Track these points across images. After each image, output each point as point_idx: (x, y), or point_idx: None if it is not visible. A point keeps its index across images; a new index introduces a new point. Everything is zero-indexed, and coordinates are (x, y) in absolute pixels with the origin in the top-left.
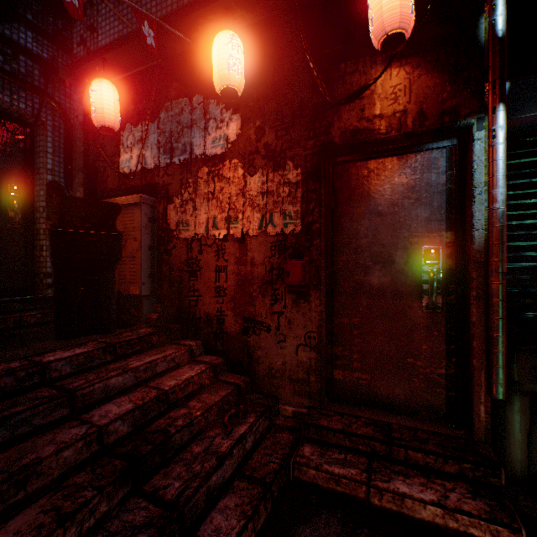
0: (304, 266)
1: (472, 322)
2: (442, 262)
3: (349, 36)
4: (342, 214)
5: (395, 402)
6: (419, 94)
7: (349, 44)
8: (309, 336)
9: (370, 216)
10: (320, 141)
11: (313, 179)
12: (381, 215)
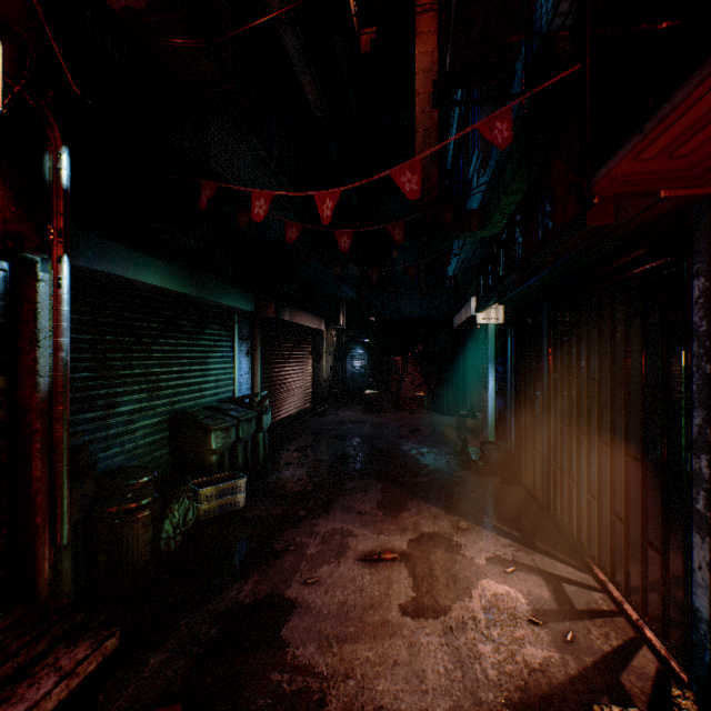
0: None
1: (38, 477)
2: None
3: None
4: None
5: None
6: None
7: None
8: None
9: None
10: None
11: None
12: None
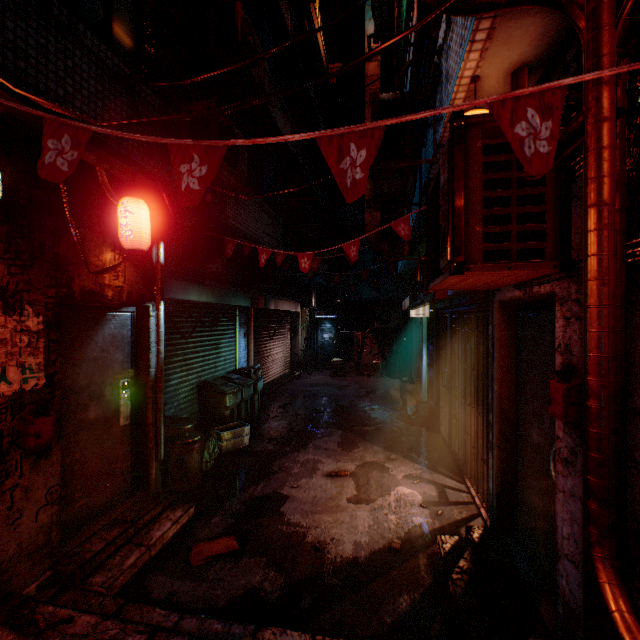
0: (57, 420)
1: (151, 423)
2: (130, 389)
3: (88, 207)
4: (67, 360)
5: (106, 504)
6: (130, 279)
7: (88, 215)
8: (52, 492)
9: (89, 360)
10: (64, 292)
11: (56, 329)
12: (97, 359)
